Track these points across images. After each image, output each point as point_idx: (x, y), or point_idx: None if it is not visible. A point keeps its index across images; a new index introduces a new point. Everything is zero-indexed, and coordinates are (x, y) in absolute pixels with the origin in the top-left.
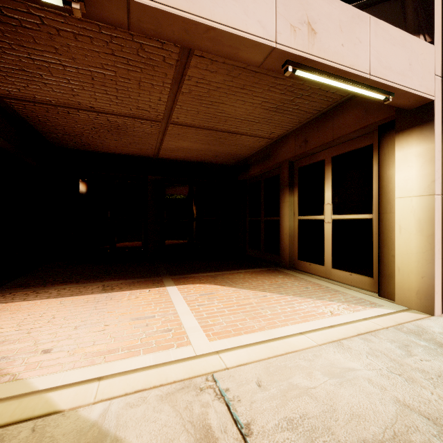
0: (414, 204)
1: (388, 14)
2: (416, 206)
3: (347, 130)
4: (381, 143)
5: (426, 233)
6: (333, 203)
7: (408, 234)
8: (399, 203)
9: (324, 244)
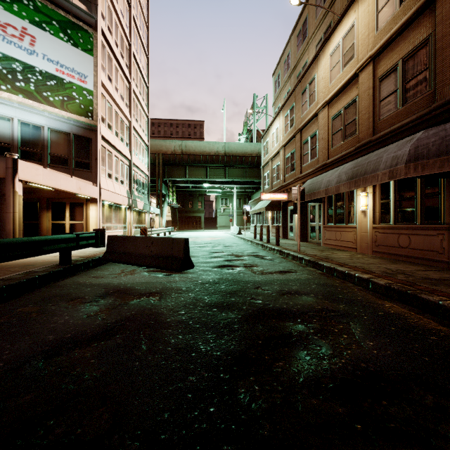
0: (94, 220)
1: (89, 175)
2: (95, 220)
3: (77, 197)
4: (87, 203)
5: (97, 226)
6: (70, 218)
7: (93, 226)
8: (91, 219)
9: (66, 231)
